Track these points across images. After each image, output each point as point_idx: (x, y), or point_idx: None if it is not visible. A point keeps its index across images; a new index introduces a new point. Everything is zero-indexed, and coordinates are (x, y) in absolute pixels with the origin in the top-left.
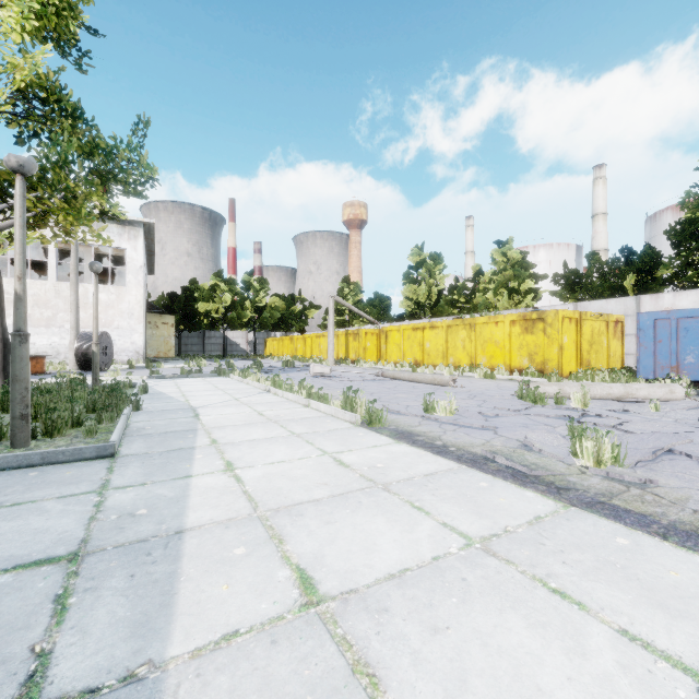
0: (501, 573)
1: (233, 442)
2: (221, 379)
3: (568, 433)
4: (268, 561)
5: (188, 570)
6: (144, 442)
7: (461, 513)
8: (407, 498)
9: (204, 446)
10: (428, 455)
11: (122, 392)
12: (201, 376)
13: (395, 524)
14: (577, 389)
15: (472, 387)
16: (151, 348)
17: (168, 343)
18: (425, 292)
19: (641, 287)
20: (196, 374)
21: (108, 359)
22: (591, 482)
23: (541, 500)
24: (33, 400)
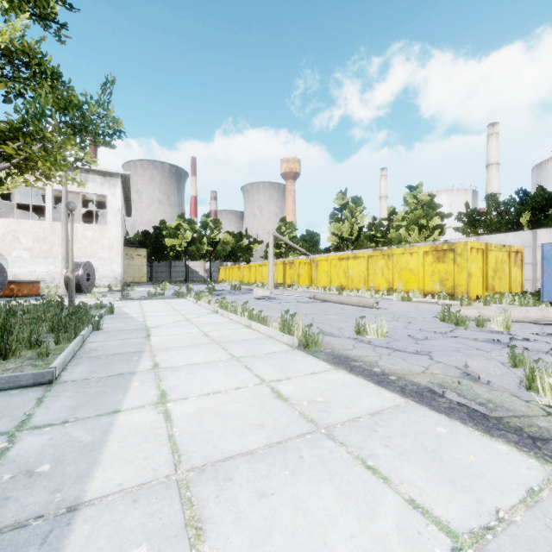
0: None
1: (173, 367)
2: (179, 301)
3: (509, 360)
4: None
5: None
6: (89, 366)
7: (429, 481)
8: (357, 451)
9: (145, 370)
10: (369, 386)
11: (83, 314)
12: (163, 298)
13: (349, 501)
14: (495, 312)
15: (393, 308)
16: (128, 275)
17: (141, 271)
18: (348, 229)
19: (535, 223)
20: (159, 296)
21: (91, 284)
22: None
23: (521, 459)
24: None
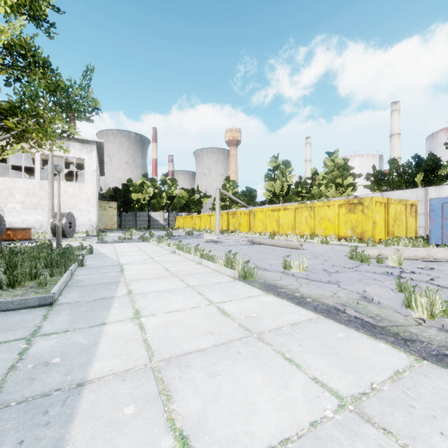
0: None
1: (143, 293)
2: (144, 243)
3: (396, 287)
4: (153, 425)
5: (75, 436)
6: (78, 292)
7: (328, 367)
8: (279, 349)
9: (122, 296)
10: (291, 306)
11: (71, 254)
12: (131, 241)
13: (271, 379)
14: (391, 252)
15: (314, 249)
16: (101, 223)
17: (113, 220)
18: (279, 186)
19: (427, 182)
20: (128, 240)
21: (72, 230)
22: (430, 333)
23: (394, 353)
24: (6, 259)
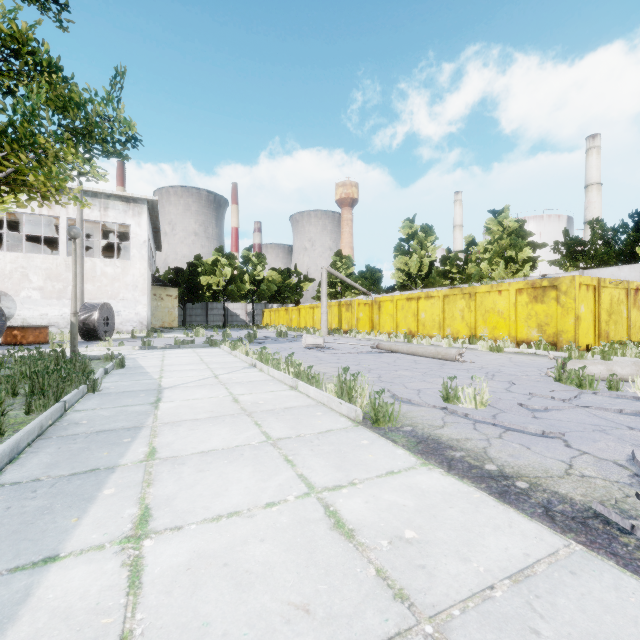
0: None
1: (176, 457)
2: (211, 350)
3: None
4: None
5: None
6: (53, 453)
7: None
8: None
9: (132, 464)
10: (489, 504)
11: (72, 371)
12: (193, 346)
13: None
14: (631, 369)
15: (482, 362)
16: (156, 319)
17: (172, 314)
18: (416, 263)
19: None
20: (187, 344)
21: (110, 329)
22: None
23: None
24: None
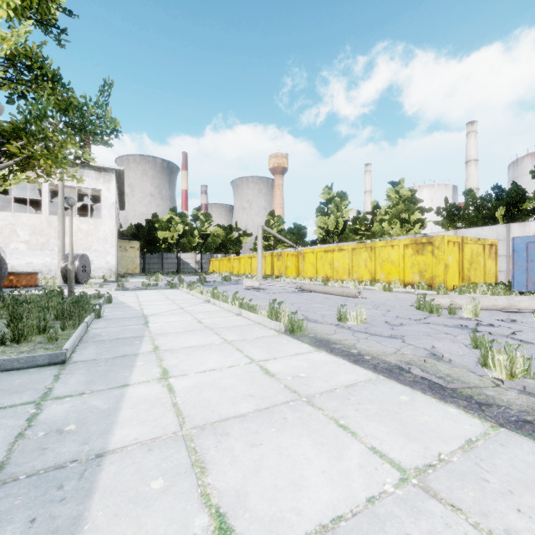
0: (451, 527)
1: (172, 349)
2: (172, 291)
3: (471, 342)
4: (185, 501)
5: (96, 513)
6: (96, 349)
7: (388, 435)
8: (332, 414)
9: (147, 352)
10: (346, 364)
11: (86, 303)
12: (157, 288)
13: (322, 449)
14: (466, 301)
15: (374, 298)
16: (121, 267)
17: (135, 262)
18: (333, 222)
19: (509, 217)
20: (153, 286)
21: (87, 275)
22: (509, 396)
23: (466, 419)
24: (9, 310)
